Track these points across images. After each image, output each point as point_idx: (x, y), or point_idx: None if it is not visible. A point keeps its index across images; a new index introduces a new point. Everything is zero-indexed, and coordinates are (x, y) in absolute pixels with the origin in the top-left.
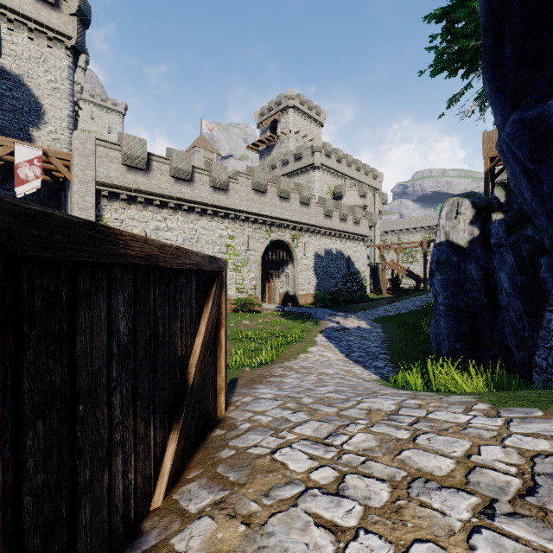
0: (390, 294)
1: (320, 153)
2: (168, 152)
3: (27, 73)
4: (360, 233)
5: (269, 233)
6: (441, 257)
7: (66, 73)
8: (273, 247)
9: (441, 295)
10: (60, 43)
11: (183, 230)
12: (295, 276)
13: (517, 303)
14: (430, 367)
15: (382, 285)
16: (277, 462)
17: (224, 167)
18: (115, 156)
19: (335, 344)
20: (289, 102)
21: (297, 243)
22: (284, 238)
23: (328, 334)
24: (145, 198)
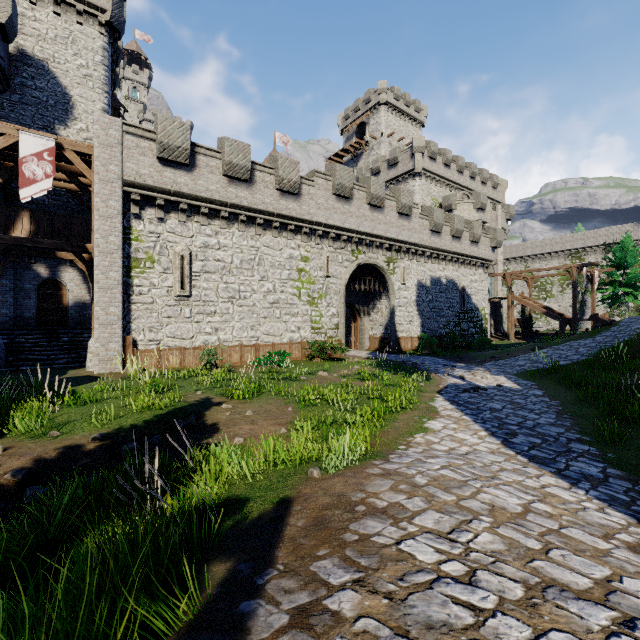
0: (519, 339)
1: (423, 155)
2: (220, 143)
3: (52, 57)
4: (480, 256)
5: (355, 255)
6: None
7: (100, 55)
8: (361, 274)
9: None
10: (93, 19)
11: (240, 248)
12: (391, 313)
13: None
14: None
15: (509, 327)
16: None
17: (294, 162)
18: (148, 147)
19: (472, 416)
20: (380, 97)
21: (394, 268)
22: (376, 262)
23: (453, 397)
24: (189, 204)
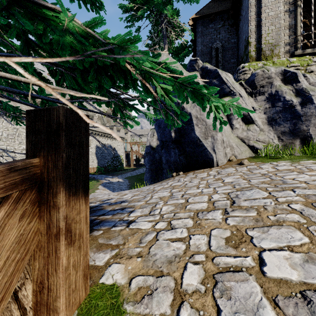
0: (135, 166)
1: None
2: None
3: None
4: (120, 136)
5: None
6: (148, 151)
7: None
8: None
9: (147, 165)
10: None
11: (7, 128)
12: None
13: (166, 167)
14: (135, 184)
15: (131, 162)
16: (96, 197)
17: None
18: None
19: (107, 188)
20: None
21: None
22: None
23: (104, 185)
24: None
